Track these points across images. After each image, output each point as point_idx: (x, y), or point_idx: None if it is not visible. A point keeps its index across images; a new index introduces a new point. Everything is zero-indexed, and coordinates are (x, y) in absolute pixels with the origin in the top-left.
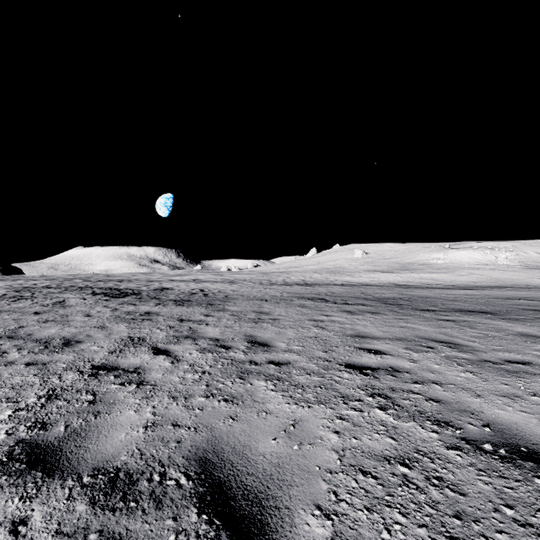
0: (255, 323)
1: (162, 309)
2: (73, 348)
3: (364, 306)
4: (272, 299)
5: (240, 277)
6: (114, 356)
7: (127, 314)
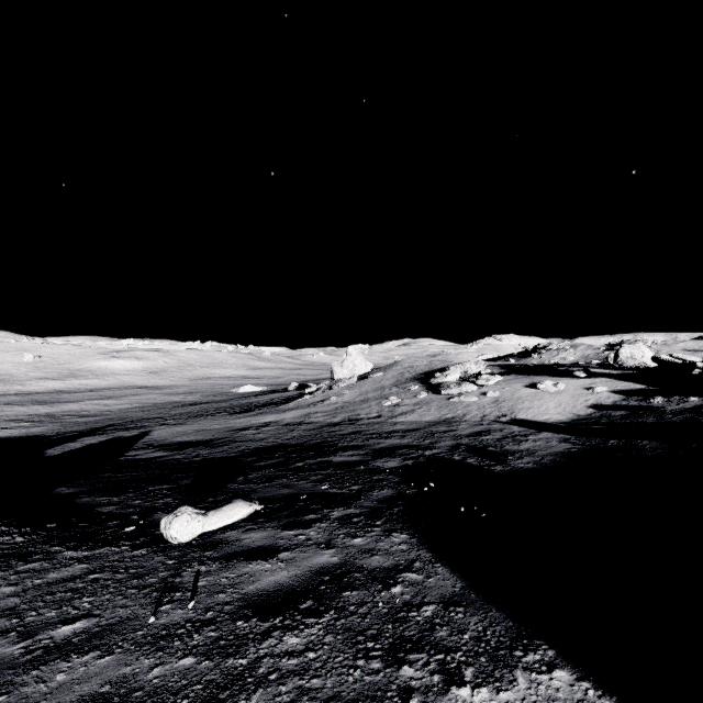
0: None
1: None
2: None
3: (32, 404)
4: None
5: None
6: None
7: None
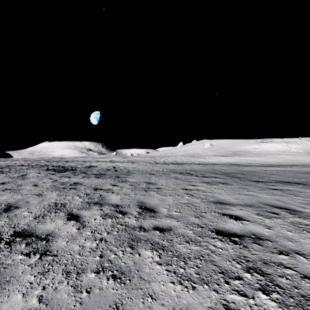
0: (145, 191)
1: (86, 180)
2: (9, 214)
3: (216, 178)
4: (157, 174)
5: (138, 159)
6: (36, 221)
7: (62, 184)
